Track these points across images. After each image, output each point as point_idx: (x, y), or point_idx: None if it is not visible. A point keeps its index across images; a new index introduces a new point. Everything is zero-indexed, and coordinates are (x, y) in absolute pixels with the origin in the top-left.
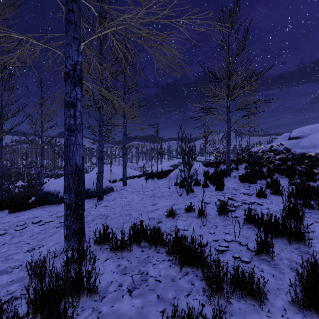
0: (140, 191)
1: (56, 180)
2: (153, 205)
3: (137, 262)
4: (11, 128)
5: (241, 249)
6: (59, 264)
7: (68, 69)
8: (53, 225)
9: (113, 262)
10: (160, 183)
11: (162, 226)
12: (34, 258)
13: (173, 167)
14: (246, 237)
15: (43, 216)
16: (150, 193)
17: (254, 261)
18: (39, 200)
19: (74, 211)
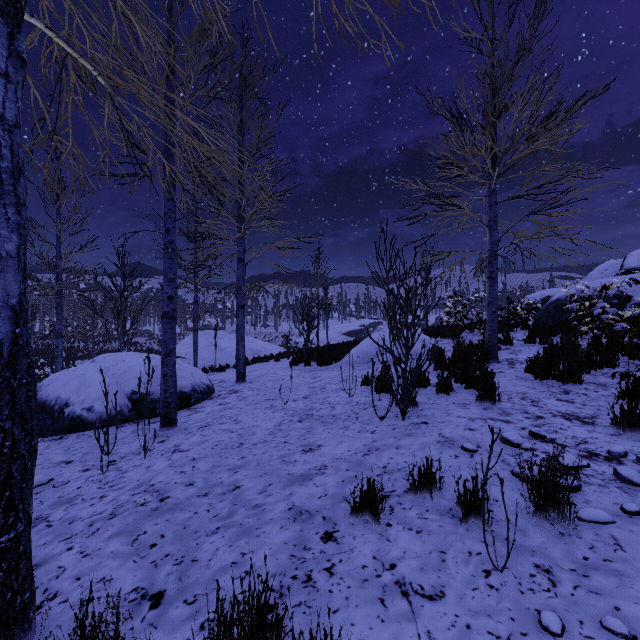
0: (275, 400)
1: (69, 370)
2: (308, 450)
3: None
4: None
5: None
6: None
7: None
8: None
9: None
10: (325, 376)
11: (338, 559)
12: None
13: (351, 335)
14: None
15: None
16: (301, 406)
17: None
18: None
19: None
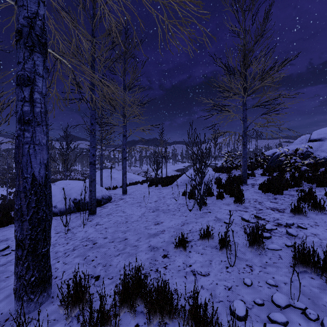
0: (141, 202)
1: None
2: (157, 224)
3: None
4: None
5: None
6: None
7: (20, 24)
8: None
9: None
10: (165, 191)
11: (169, 264)
12: None
13: (178, 171)
14: (308, 296)
15: None
16: (153, 205)
17: None
18: None
19: (29, 250)
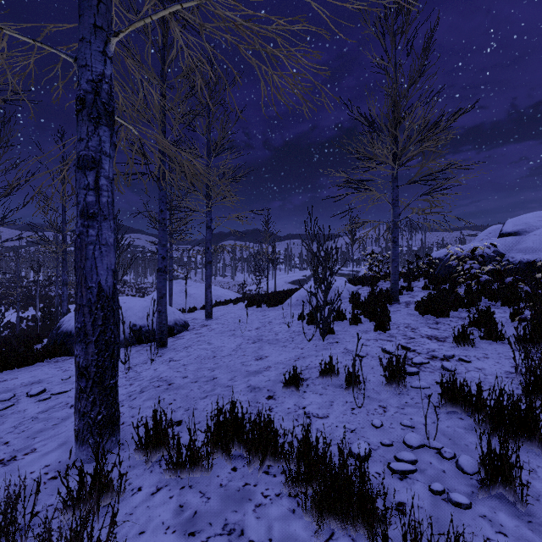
0: (235, 330)
1: None
2: (259, 358)
3: (222, 499)
4: (4, 216)
5: (445, 470)
6: (57, 498)
7: (82, 89)
8: (66, 401)
9: (170, 500)
10: (272, 314)
11: (275, 406)
12: (8, 482)
13: (295, 284)
14: (449, 437)
15: (52, 379)
16: (254, 334)
17: (481, 504)
18: (50, 346)
19: (95, 381)
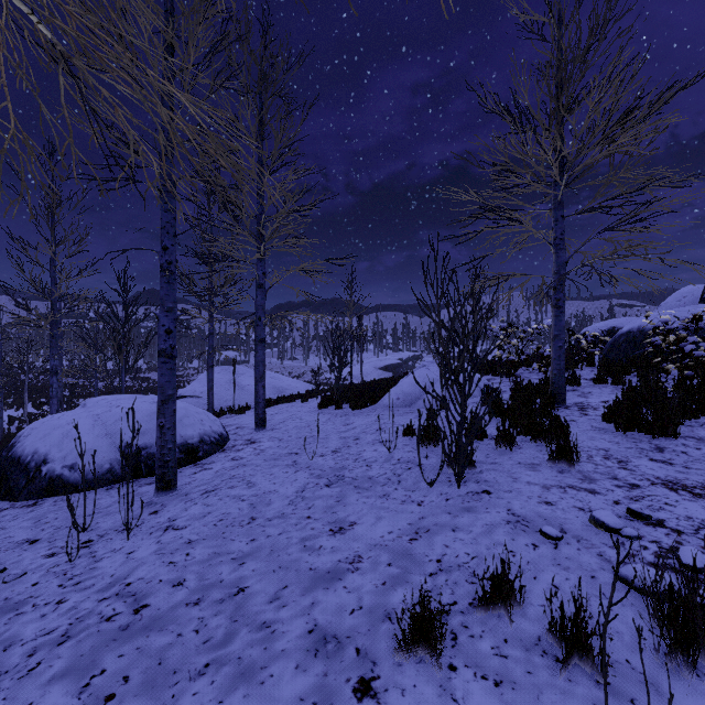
0: (299, 454)
1: (54, 416)
2: (338, 530)
3: None
4: None
5: None
6: None
7: None
8: None
9: None
10: (359, 422)
11: None
12: None
13: (388, 370)
14: None
15: None
16: (330, 463)
17: None
18: None
19: None
